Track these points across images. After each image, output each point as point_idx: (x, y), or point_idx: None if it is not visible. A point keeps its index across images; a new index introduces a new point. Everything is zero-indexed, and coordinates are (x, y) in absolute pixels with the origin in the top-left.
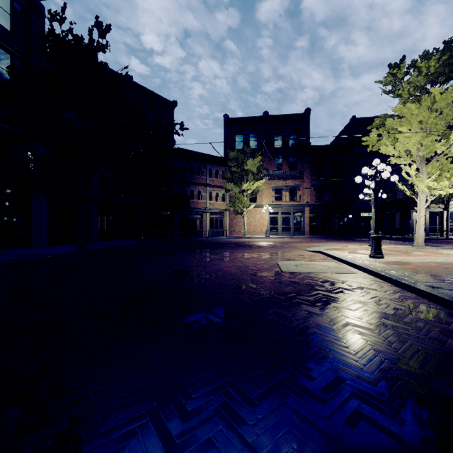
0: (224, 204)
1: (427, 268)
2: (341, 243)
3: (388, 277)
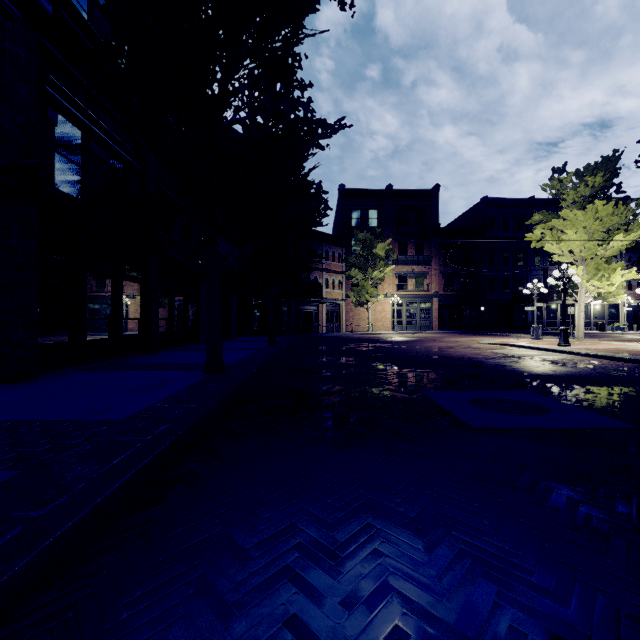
0: (340, 293)
1: (613, 351)
2: (493, 338)
3: (600, 355)
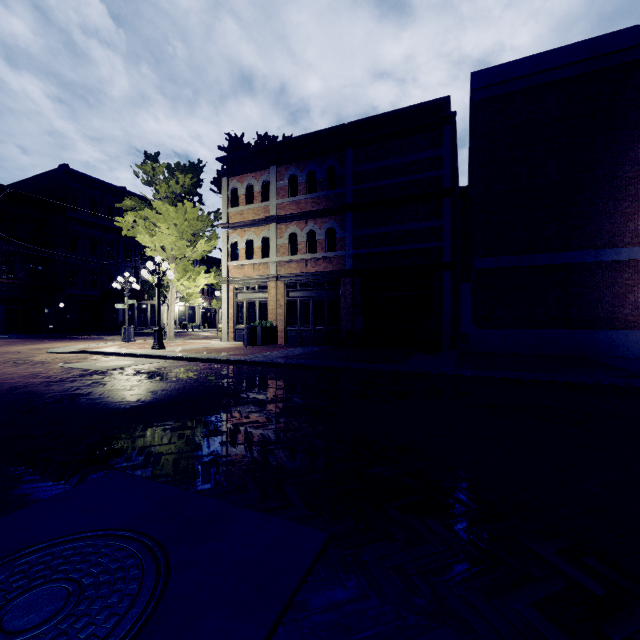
0: None
1: (204, 351)
2: (75, 343)
3: (197, 357)
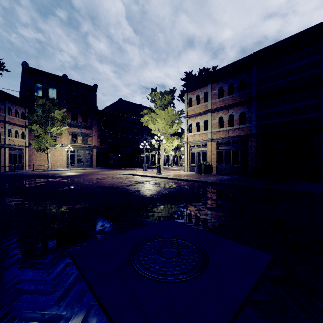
0: (23, 141)
1: (178, 176)
2: (126, 170)
3: (177, 178)
